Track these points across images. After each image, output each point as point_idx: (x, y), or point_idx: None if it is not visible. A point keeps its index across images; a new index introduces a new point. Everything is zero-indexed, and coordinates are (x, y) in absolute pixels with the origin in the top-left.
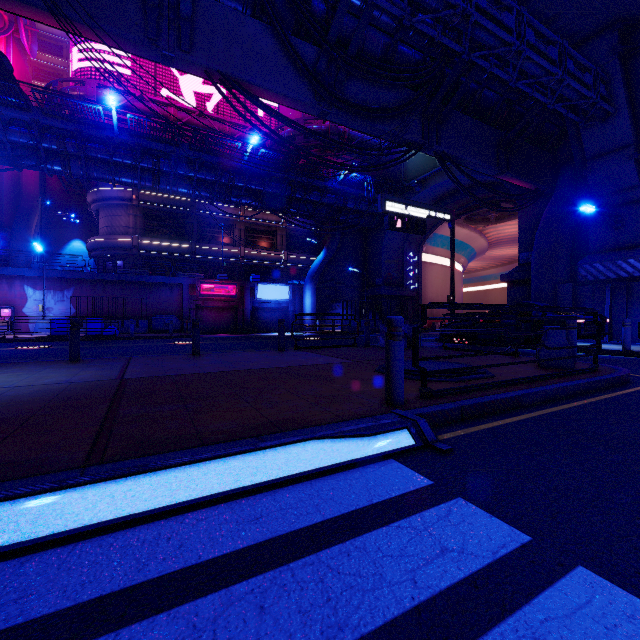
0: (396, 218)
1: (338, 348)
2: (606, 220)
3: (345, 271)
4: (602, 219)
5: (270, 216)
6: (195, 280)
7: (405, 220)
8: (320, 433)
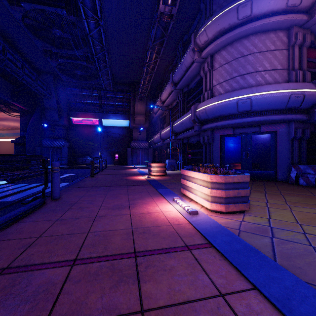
0: None
1: None
2: (51, 129)
3: None
4: (49, 128)
5: None
6: None
7: None
8: None
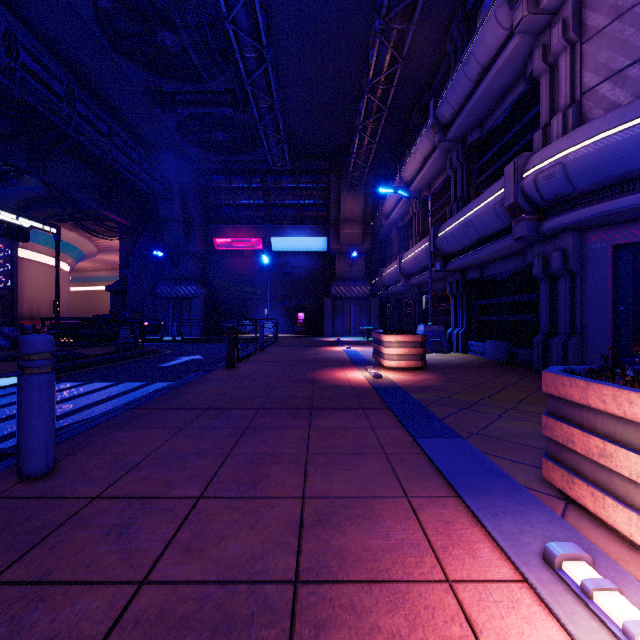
0: None
1: None
2: (171, 261)
3: None
4: (168, 260)
5: None
6: None
7: (4, 226)
8: None
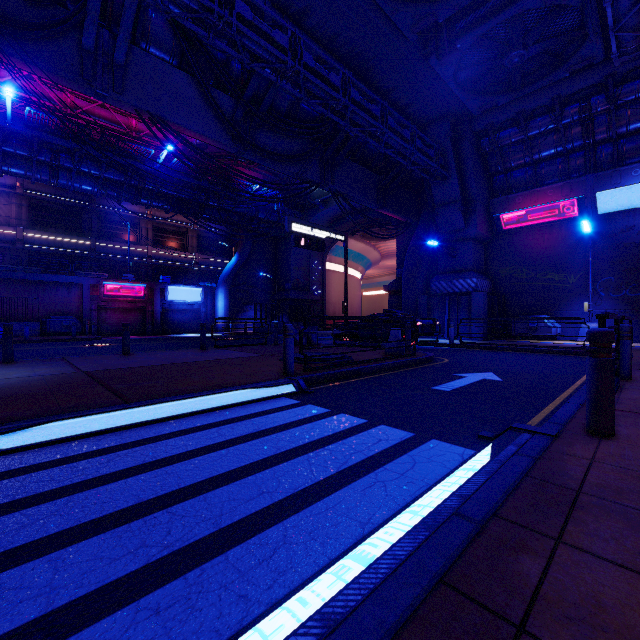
0: (300, 237)
1: (252, 346)
2: (446, 251)
3: (257, 275)
4: (443, 250)
5: (180, 217)
6: (98, 280)
7: (308, 239)
8: (247, 387)
